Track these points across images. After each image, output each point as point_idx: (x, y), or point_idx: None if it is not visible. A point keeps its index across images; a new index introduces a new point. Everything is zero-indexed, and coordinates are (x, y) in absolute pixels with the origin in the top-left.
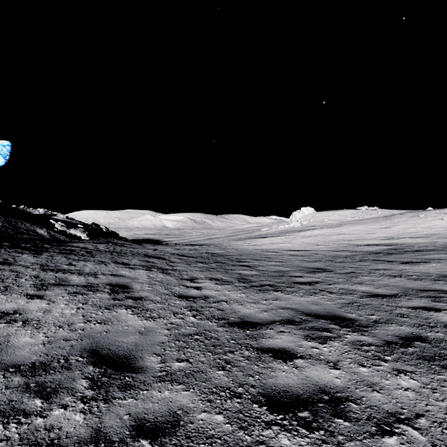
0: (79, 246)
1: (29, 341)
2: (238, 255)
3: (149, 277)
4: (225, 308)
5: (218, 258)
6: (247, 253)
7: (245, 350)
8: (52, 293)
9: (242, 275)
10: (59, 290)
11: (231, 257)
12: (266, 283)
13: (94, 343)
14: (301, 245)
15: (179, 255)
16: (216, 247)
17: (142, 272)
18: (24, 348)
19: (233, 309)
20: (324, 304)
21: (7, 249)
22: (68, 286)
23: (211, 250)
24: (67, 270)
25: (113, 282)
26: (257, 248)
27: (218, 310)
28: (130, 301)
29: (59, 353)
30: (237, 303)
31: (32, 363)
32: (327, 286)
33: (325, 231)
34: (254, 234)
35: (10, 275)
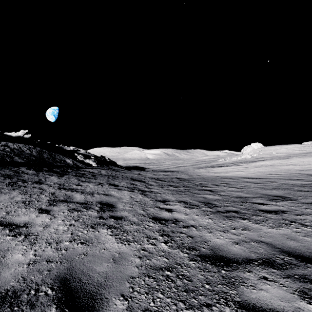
0: (89, 171)
1: (19, 259)
2: (201, 180)
3: (131, 198)
4: (194, 235)
5: (185, 183)
6: (208, 179)
7: (225, 306)
8: (57, 209)
9: (207, 199)
10: (63, 206)
11: (196, 182)
12: (231, 209)
13: (70, 269)
14: (254, 173)
15: (156, 179)
16: (183, 173)
17: (126, 193)
18: (11, 268)
19: (203, 236)
20: (303, 241)
21: (44, 172)
22: (71, 203)
23: (180, 176)
24: (74, 189)
25: (103, 201)
26: (216, 175)
27: (188, 237)
28: (112, 220)
29: (35, 280)
30: (206, 230)
31: (6, 291)
32: (296, 216)
33: (275, 162)
34: (212, 164)
35: (37, 192)
